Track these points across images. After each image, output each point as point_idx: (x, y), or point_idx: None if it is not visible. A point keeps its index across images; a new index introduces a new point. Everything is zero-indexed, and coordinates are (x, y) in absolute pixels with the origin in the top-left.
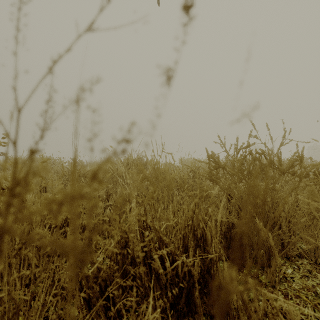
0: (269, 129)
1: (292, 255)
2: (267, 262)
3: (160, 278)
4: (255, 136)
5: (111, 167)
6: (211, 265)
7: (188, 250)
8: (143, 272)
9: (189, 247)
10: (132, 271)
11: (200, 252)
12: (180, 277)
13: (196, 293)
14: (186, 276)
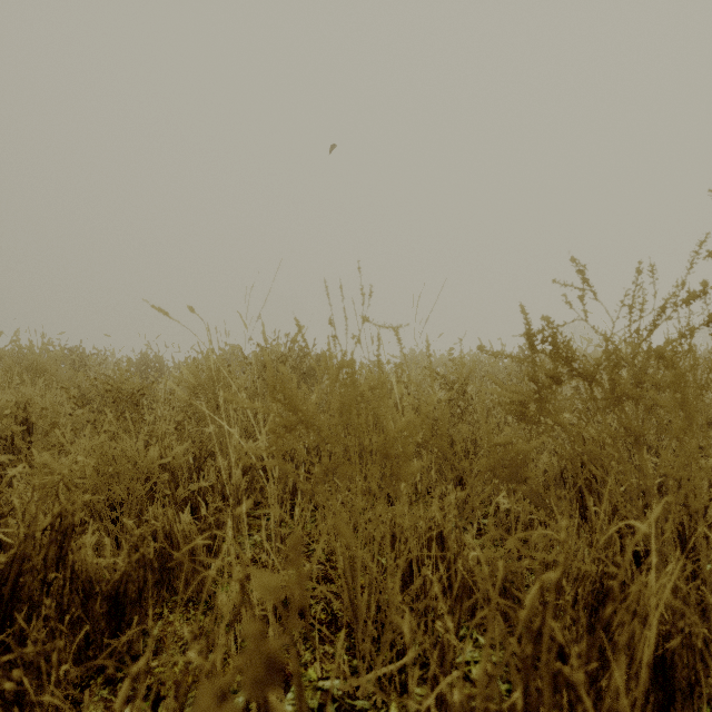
0: None
1: None
2: None
3: None
4: None
5: (189, 376)
6: None
7: None
8: None
9: None
10: None
11: None
12: None
13: None
14: None
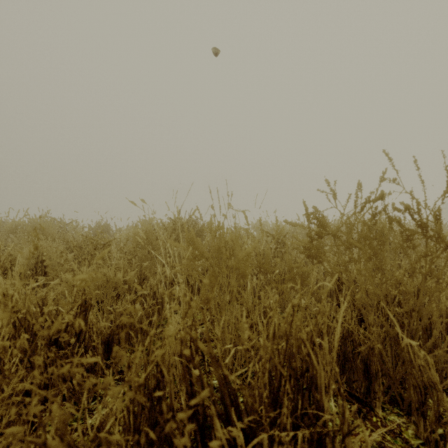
0: (418, 167)
1: None
2: (418, 406)
3: None
4: (393, 180)
5: (142, 234)
6: (327, 431)
7: (281, 401)
8: None
9: (282, 393)
10: None
11: (303, 400)
12: None
13: None
14: None
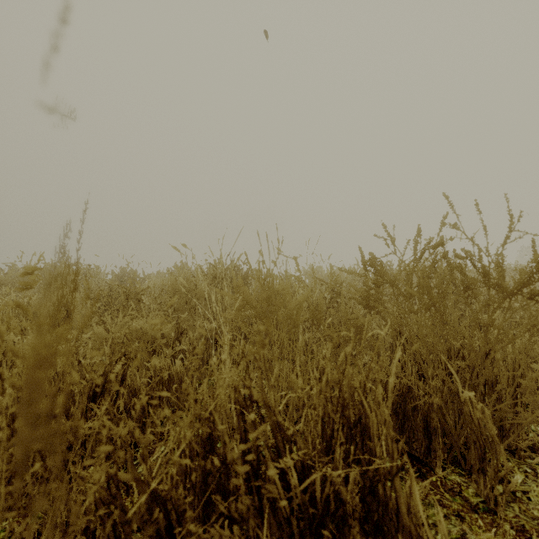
0: (480, 211)
1: (521, 446)
2: (478, 463)
3: (278, 506)
4: (453, 225)
5: (183, 282)
6: (378, 477)
7: (334, 448)
8: (246, 509)
9: (334, 441)
10: (222, 508)
11: (356, 450)
12: (319, 505)
13: (351, 538)
14: (331, 504)
